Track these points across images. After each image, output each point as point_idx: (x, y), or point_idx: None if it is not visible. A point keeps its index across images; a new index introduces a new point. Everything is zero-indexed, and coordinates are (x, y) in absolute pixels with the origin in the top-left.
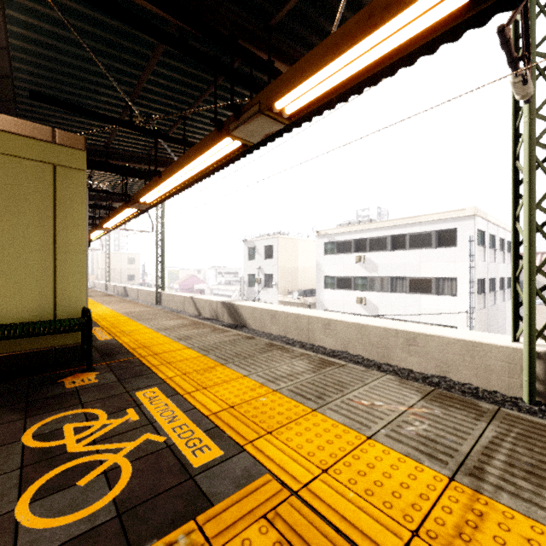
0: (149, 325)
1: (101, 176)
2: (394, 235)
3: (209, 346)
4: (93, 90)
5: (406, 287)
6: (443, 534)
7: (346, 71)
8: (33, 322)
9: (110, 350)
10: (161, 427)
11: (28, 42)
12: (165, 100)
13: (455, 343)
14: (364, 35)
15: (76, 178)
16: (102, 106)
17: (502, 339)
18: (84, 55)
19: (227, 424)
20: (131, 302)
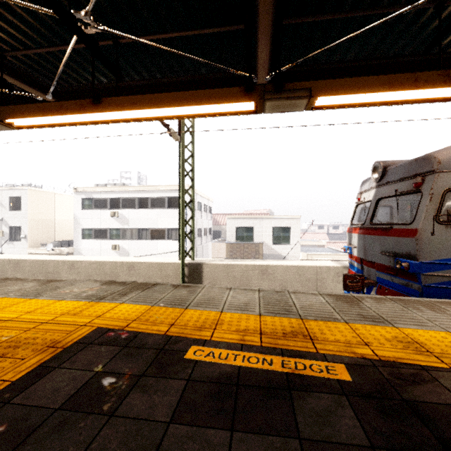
0: None
1: None
2: (141, 197)
3: None
4: None
5: (149, 236)
6: (74, 312)
7: (54, 121)
8: None
9: None
10: None
11: None
12: None
13: (153, 265)
14: (58, 115)
15: None
16: None
17: (175, 259)
18: None
19: None
20: None
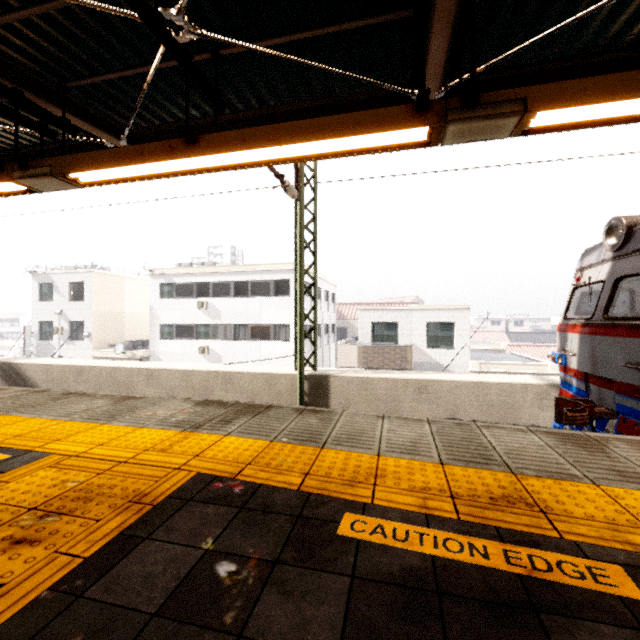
0: None
1: None
2: (237, 281)
3: None
4: None
5: (248, 335)
6: (162, 447)
7: (132, 173)
8: None
9: None
10: None
11: None
12: None
13: (259, 376)
14: (139, 163)
15: None
16: None
17: (290, 369)
18: None
19: (14, 444)
20: None
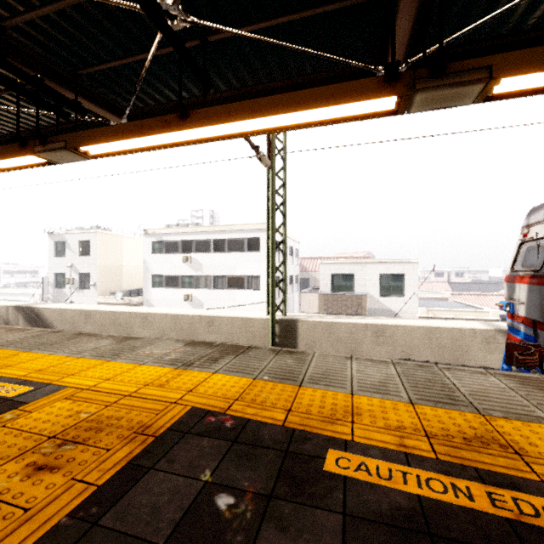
0: None
1: None
2: (216, 239)
3: (7, 342)
4: None
5: (225, 284)
6: (159, 383)
7: (133, 145)
8: None
9: None
10: None
11: None
12: None
13: (237, 320)
14: (139, 136)
15: None
16: None
17: (263, 314)
18: None
19: (35, 378)
20: None
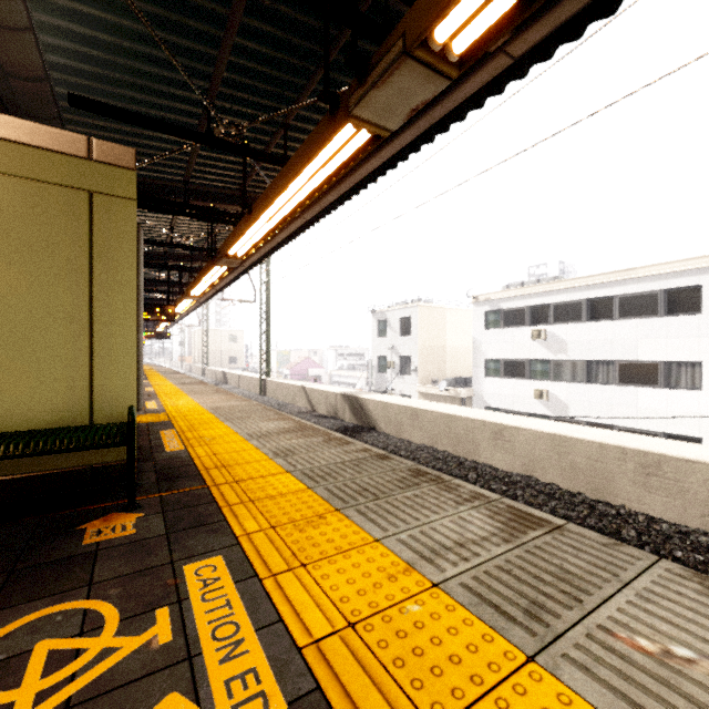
0: (239, 428)
1: (186, 227)
2: (594, 298)
3: (319, 470)
4: (157, 90)
5: (614, 376)
6: None
7: None
8: (54, 430)
9: (174, 469)
10: (206, 675)
11: (58, 14)
12: (256, 98)
13: None
14: None
15: (122, 212)
16: (173, 117)
17: None
18: (135, 28)
19: (340, 682)
20: (225, 393)
